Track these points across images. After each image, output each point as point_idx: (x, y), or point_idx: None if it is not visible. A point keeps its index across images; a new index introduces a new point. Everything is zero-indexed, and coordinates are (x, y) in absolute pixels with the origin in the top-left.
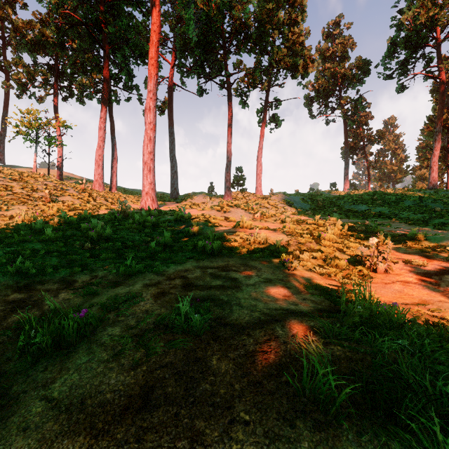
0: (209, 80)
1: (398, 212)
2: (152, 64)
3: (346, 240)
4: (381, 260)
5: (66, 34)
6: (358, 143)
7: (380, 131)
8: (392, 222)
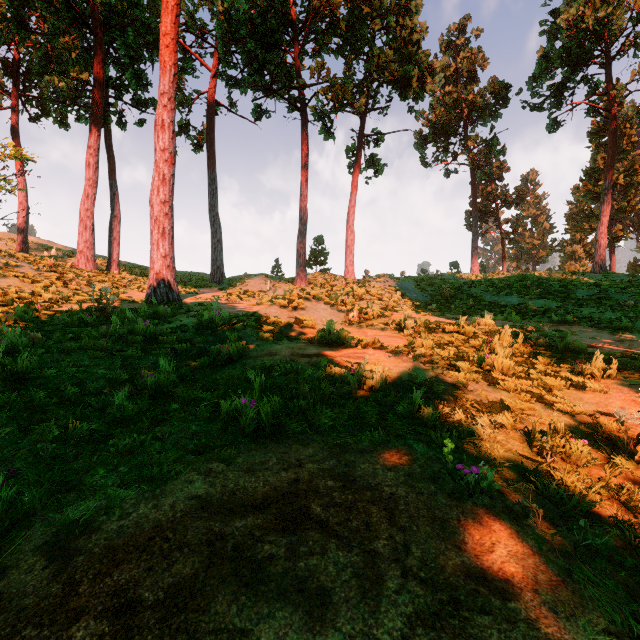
0: (271, 93)
1: (571, 307)
2: (167, 46)
3: (533, 370)
4: (634, 425)
5: (27, 3)
6: (489, 205)
7: (520, 189)
8: (568, 324)
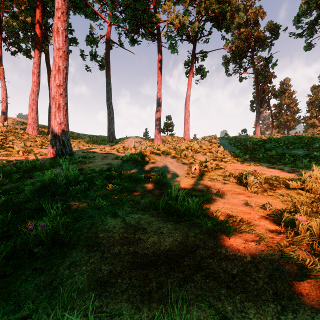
0: (139, 27)
1: None
2: None
3: None
4: None
5: None
6: (264, 97)
7: (283, 87)
8: None
